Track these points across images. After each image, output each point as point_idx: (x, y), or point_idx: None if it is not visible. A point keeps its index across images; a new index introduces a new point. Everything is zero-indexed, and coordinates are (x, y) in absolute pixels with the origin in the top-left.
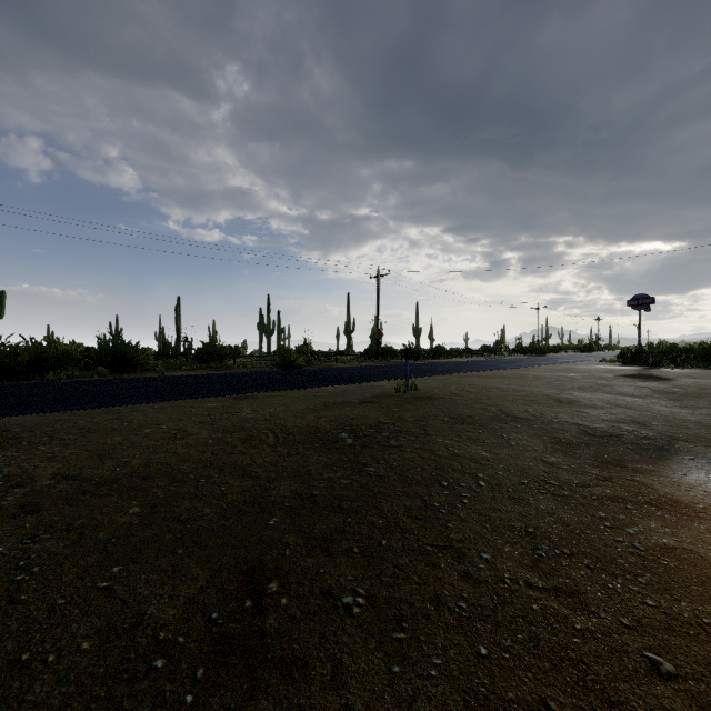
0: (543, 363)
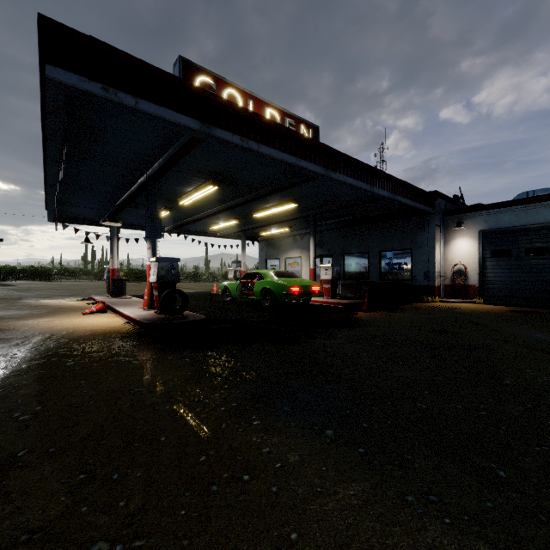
0: None
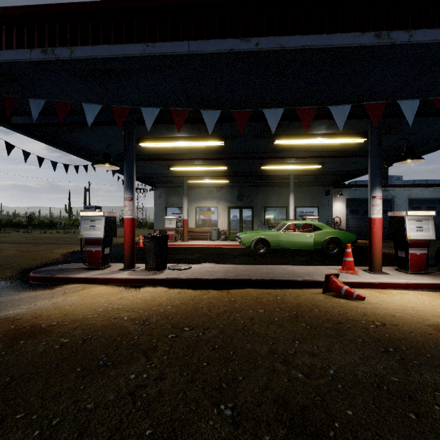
0: None
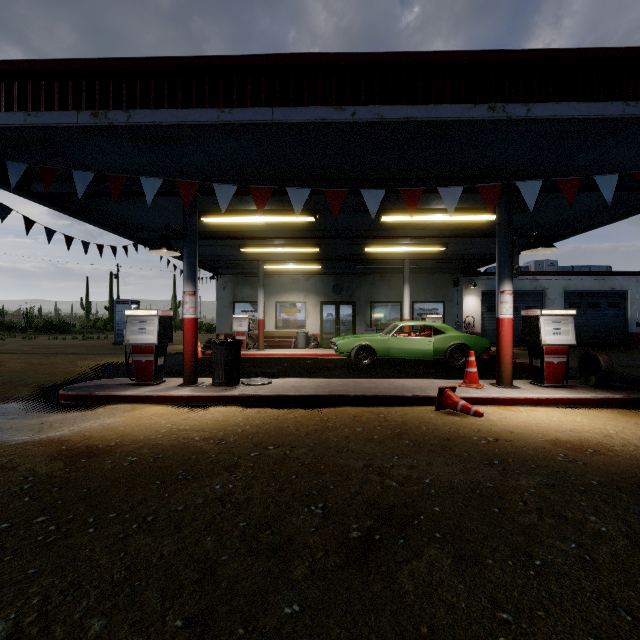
0: None
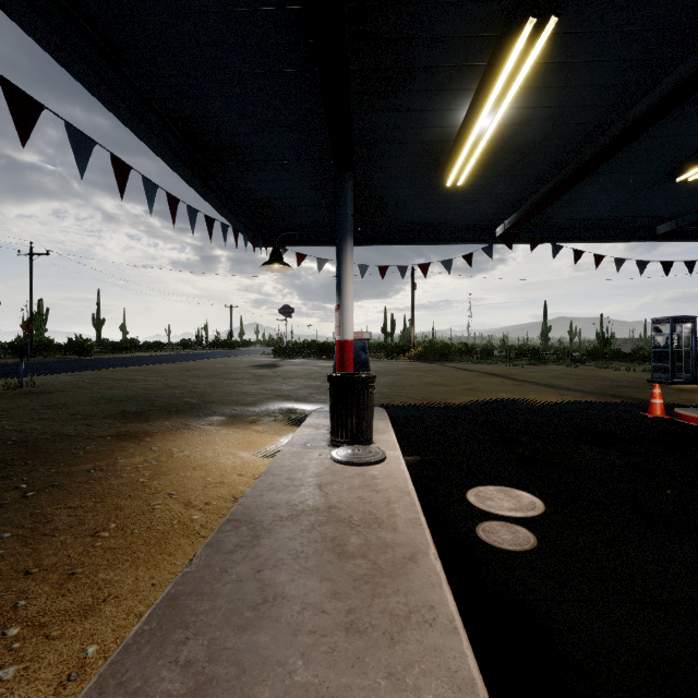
0: (214, 357)
